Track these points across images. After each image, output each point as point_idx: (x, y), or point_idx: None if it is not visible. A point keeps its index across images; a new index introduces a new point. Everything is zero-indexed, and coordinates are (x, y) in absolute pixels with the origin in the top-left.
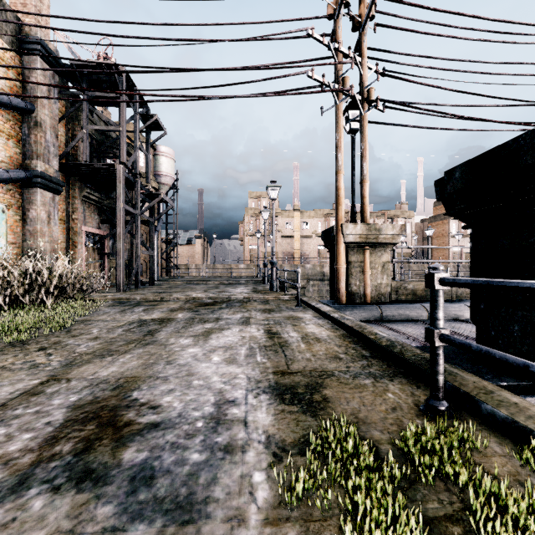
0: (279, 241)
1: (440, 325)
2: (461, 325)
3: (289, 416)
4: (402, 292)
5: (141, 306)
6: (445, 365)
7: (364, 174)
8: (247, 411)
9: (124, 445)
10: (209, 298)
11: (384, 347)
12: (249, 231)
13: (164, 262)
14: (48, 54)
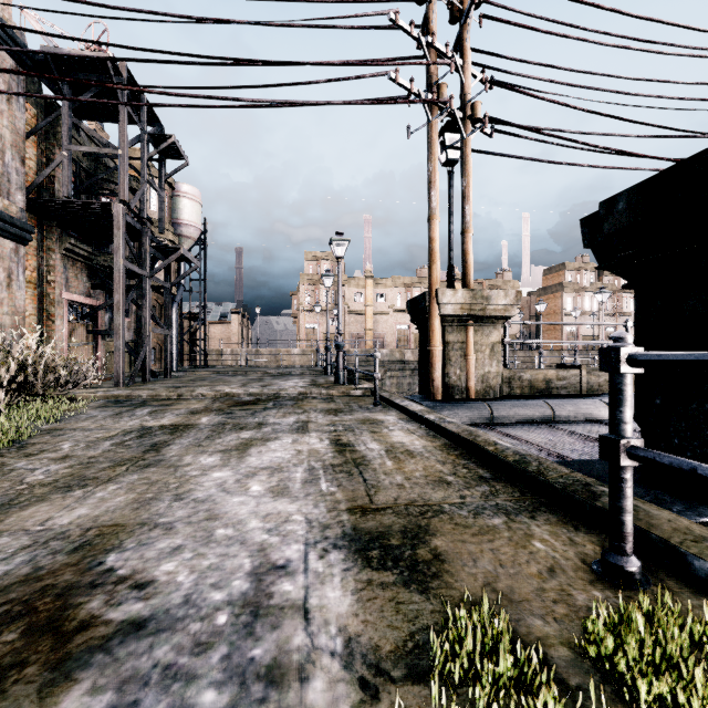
0: (346, 318)
1: (627, 432)
2: (598, 428)
3: (382, 594)
4: (516, 383)
5: (147, 406)
6: None
7: (467, 221)
8: (309, 587)
9: (68, 679)
10: (249, 395)
11: (511, 464)
12: (305, 305)
13: (186, 345)
14: (8, 37)
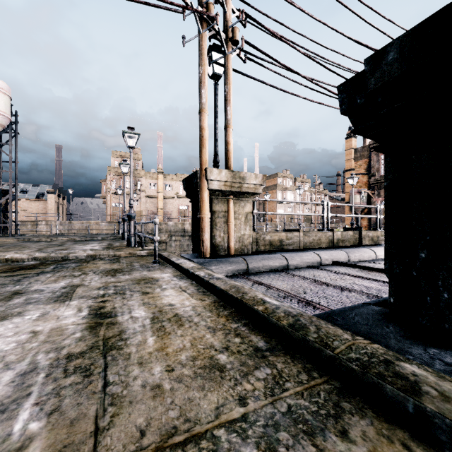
0: (143, 200)
1: None
2: (318, 273)
3: None
4: (261, 242)
5: None
6: (425, 374)
7: (229, 118)
8: None
9: None
10: (33, 259)
11: (286, 329)
12: (112, 190)
13: None
14: None
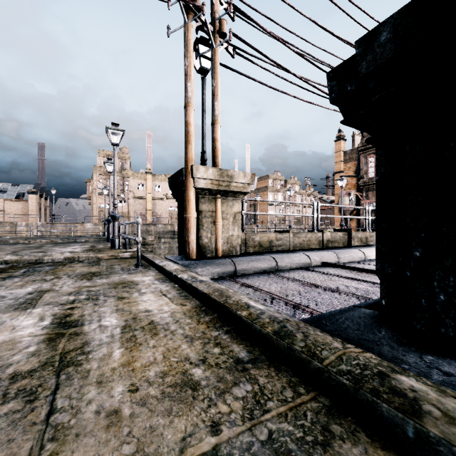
0: (131, 201)
1: None
2: (308, 274)
3: None
4: (250, 244)
5: None
6: (425, 388)
7: (216, 114)
8: None
9: None
10: (3, 262)
11: (271, 337)
12: (98, 190)
13: None
14: None
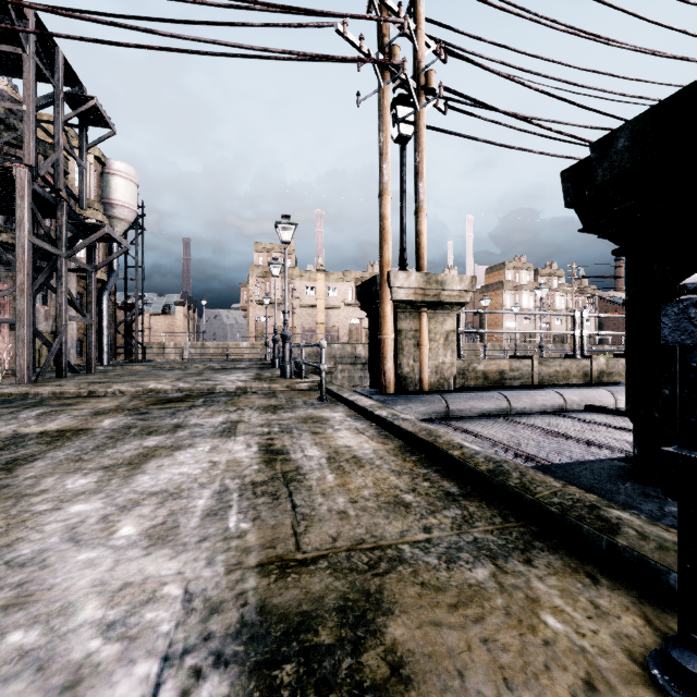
0: (297, 311)
1: None
2: (557, 421)
3: None
4: (470, 375)
5: (41, 407)
6: (633, 519)
7: (421, 199)
8: None
9: None
10: (178, 391)
11: (485, 474)
12: (255, 298)
13: (121, 337)
14: None
